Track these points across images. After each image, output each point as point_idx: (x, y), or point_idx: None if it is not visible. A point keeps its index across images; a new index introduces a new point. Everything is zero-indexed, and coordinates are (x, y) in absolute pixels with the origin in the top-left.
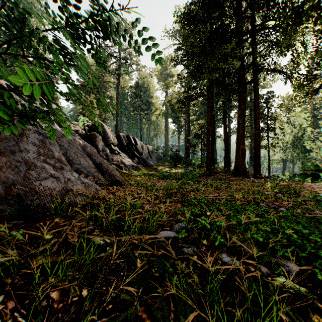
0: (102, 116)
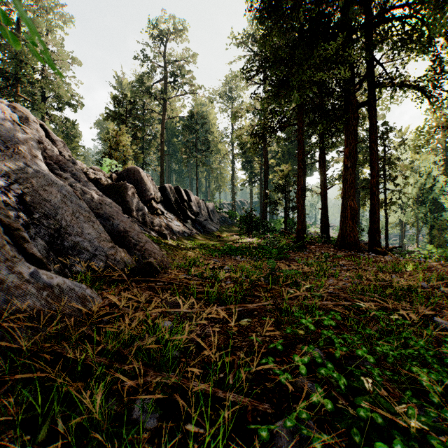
0: (140, 159)
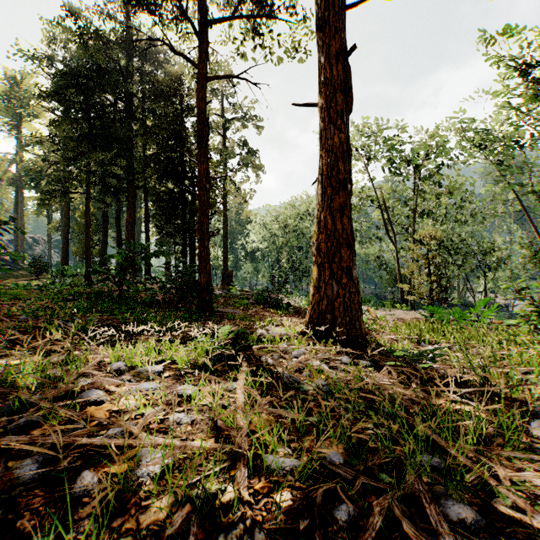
0: None
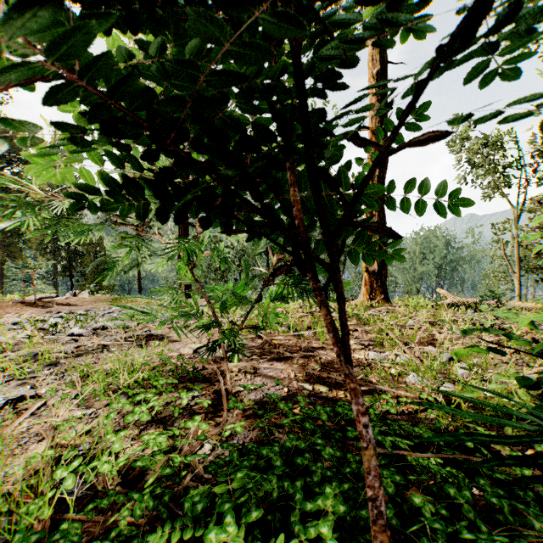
0: None
